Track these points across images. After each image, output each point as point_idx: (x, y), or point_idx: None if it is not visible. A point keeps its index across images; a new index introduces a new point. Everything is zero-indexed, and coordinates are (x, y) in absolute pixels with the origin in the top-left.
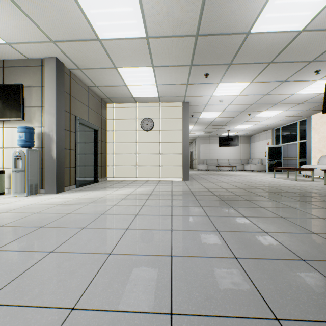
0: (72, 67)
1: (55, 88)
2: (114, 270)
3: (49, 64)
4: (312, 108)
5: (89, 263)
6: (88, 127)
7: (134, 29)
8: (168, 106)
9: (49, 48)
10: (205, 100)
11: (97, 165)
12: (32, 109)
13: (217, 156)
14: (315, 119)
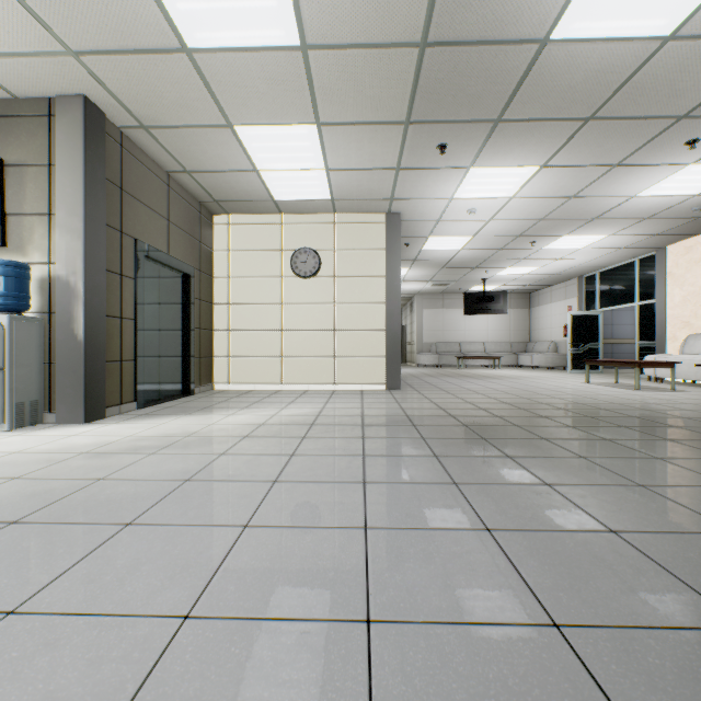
0: (125, 122)
1: (83, 171)
2: (190, 688)
3: (67, 112)
4: (670, 230)
5: (114, 658)
6: (169, 267)
7: (272, 25)
8: (354, 221)
9: (65, 70)
10: (437, 208)
11: (190, 355)
12: (27, 219)
13: (459, 335)
14: (675, 254)
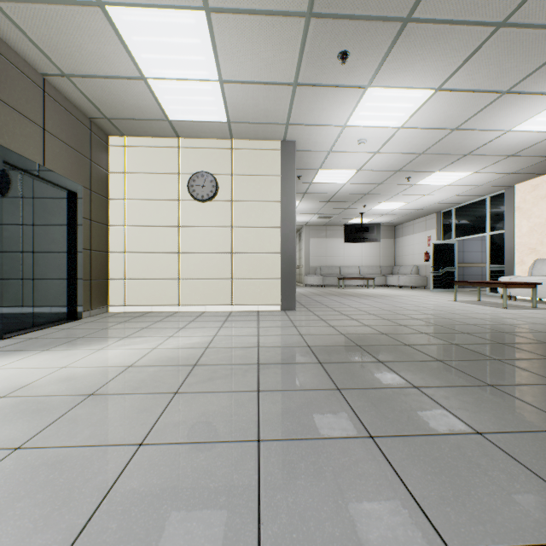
0: None
1: None
2: None
3: None
4: (524, 169)
5: None
6: (47, 182)
7: None
8: (251, 147)
9: None
10: (330, 136)
11: (76, 277)
12: None
13: (339, 260)
14: (522, 192)
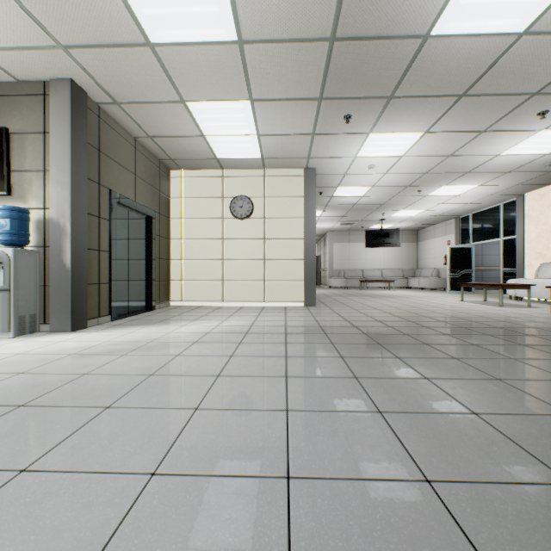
0: (102, 99)
1: (70, 137)
2: (157, 523)
3: (57, 92)
4: (527, 181)
5: (101, 502)
6: (135, 211)
7: (216, 25)
8: (279, 175)
9: (57, 60)
10: (344, 164)
11: (152, 279)
12: (27, 175)
13: (362, 263)
14: (531, 200)
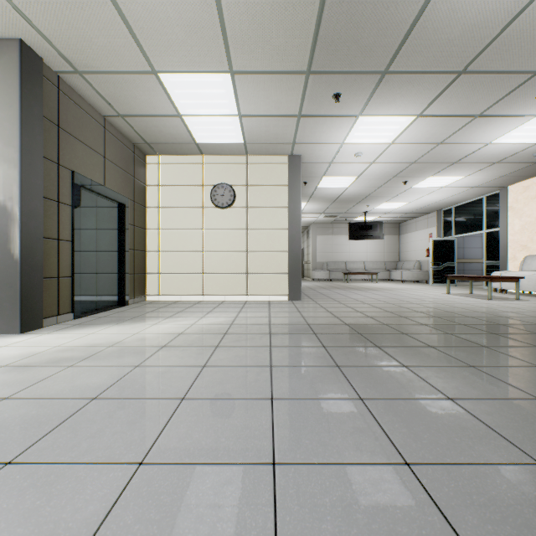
0: (61, 67)
1: (19, 107)
2: None
3: (4, 53)
4: (513, 173)
5: None
6: (105, 197)
7: None
8: (263, 162)
9: None
10: (330, 151)
11: (124, 272)
12: None
13: (345, 256)
14: (515, 192)
